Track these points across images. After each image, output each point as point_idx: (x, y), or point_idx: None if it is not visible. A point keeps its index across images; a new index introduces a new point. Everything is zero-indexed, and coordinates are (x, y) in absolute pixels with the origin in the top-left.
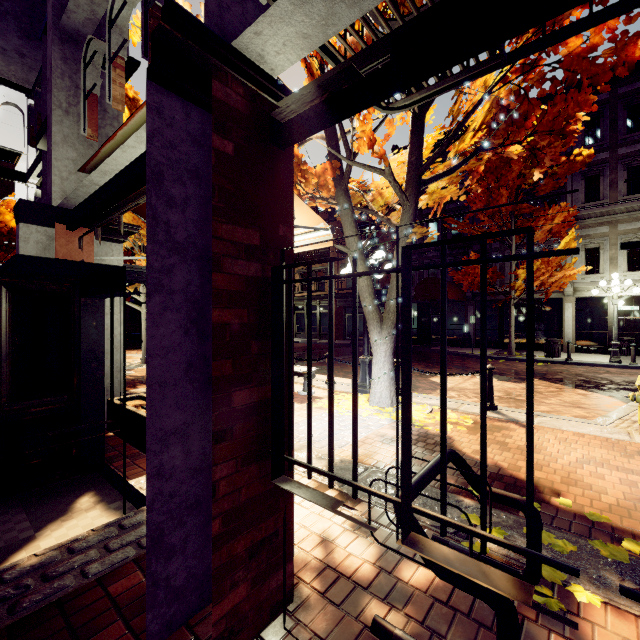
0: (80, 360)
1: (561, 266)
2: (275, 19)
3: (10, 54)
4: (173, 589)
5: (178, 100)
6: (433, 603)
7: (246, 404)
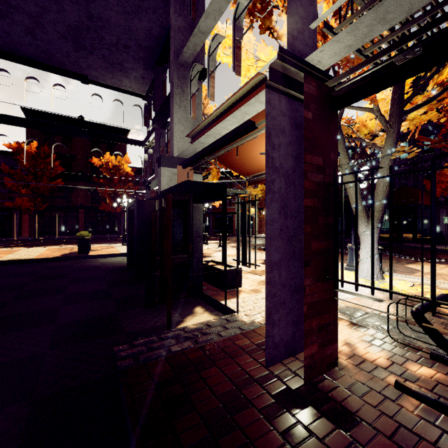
0: (192, 236)
1: None
2: (334, 42)
3: (138, 79)
4: (274, 343)
5: (276, 95)
6: (437, 385)
7: (316, 249)
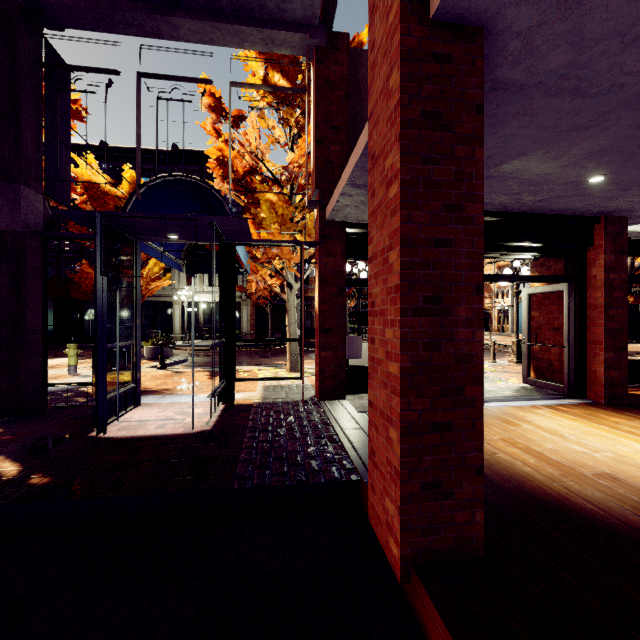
0: None
1: (159, 279)
2: None
3: None
4: None
5: None
6: None
7: None
